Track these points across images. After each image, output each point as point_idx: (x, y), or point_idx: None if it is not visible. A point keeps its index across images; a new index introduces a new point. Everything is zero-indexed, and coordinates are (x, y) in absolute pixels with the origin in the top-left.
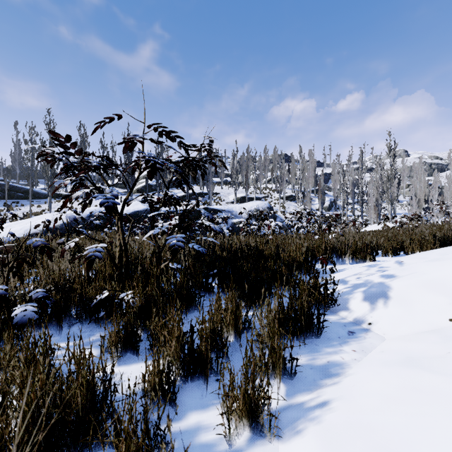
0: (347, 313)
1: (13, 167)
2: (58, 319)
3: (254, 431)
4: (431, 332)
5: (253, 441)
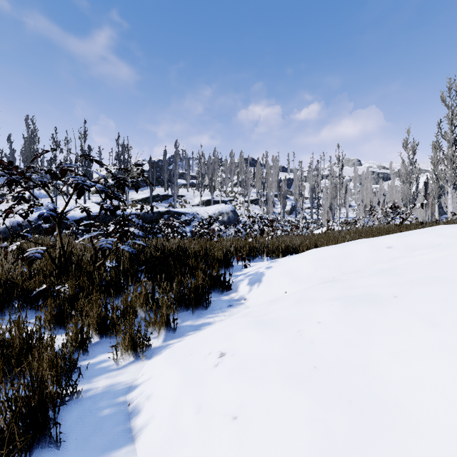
0: (235, 294)
1: None
2: (2, 308)
3: (135, 357)
4: (272, 300)
5: (133, 362)
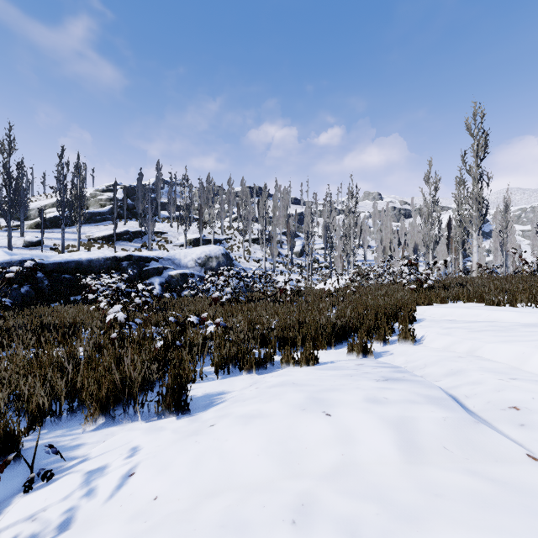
0: None
1: None
2: None
3: None
4: None
5: None
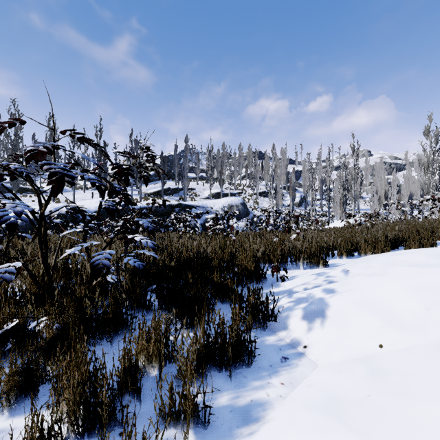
0: (285, 332)
1: None
2: None
3: None
4: (361, 360)
5: None
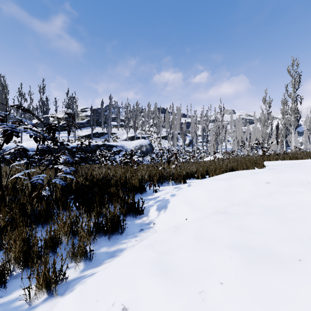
0: (146, 218)
1: None
2: None
3: (49, 294)
4: (175, 226)
5: (46, 299)
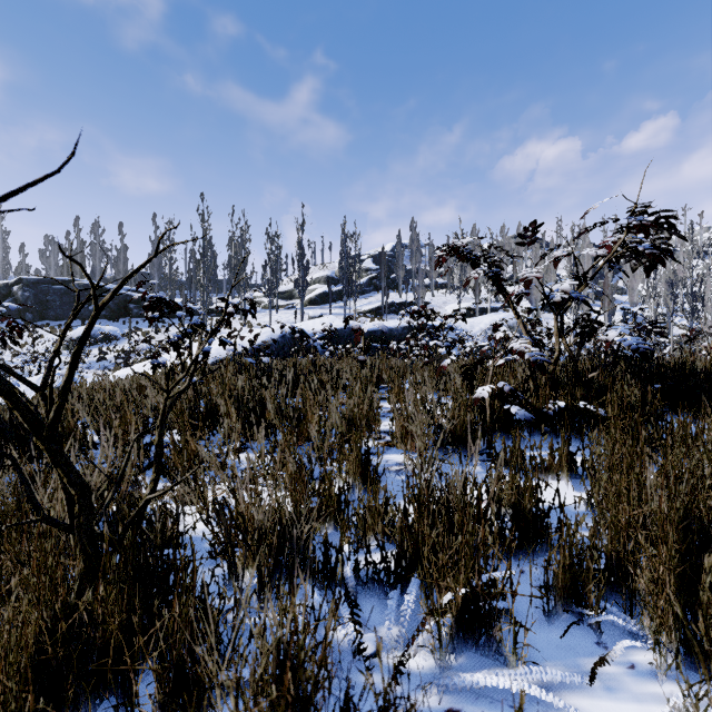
0: None
1: (151, 274)
2: (509, 429)
3: None
4: None
5: None
